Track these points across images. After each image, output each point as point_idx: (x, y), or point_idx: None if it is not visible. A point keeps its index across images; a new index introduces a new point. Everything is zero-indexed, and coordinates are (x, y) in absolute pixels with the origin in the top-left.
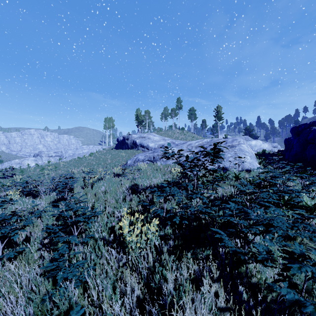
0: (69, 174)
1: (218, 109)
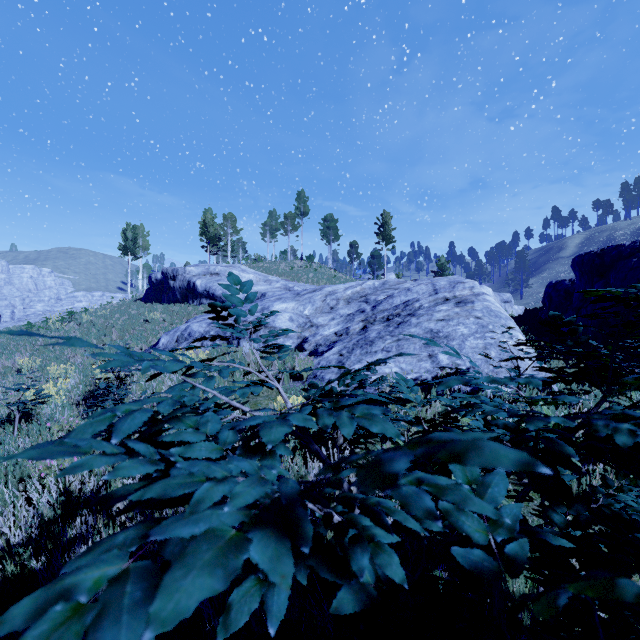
0: None
1: (385, 220)
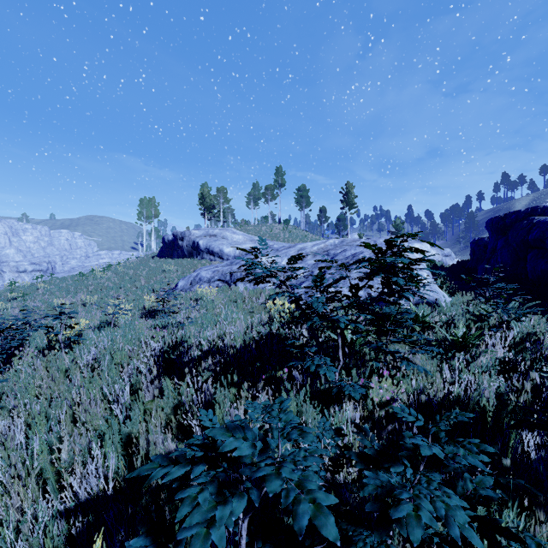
0: (53, 308)
1: (349, 189)
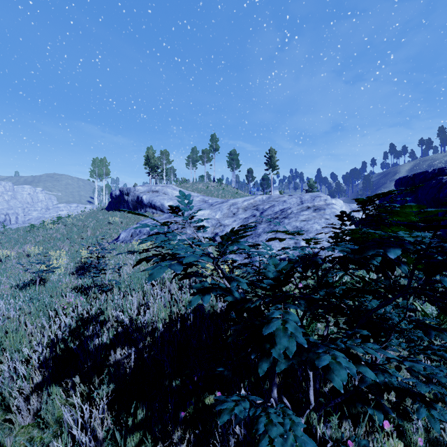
0: None
1: (272, 154)
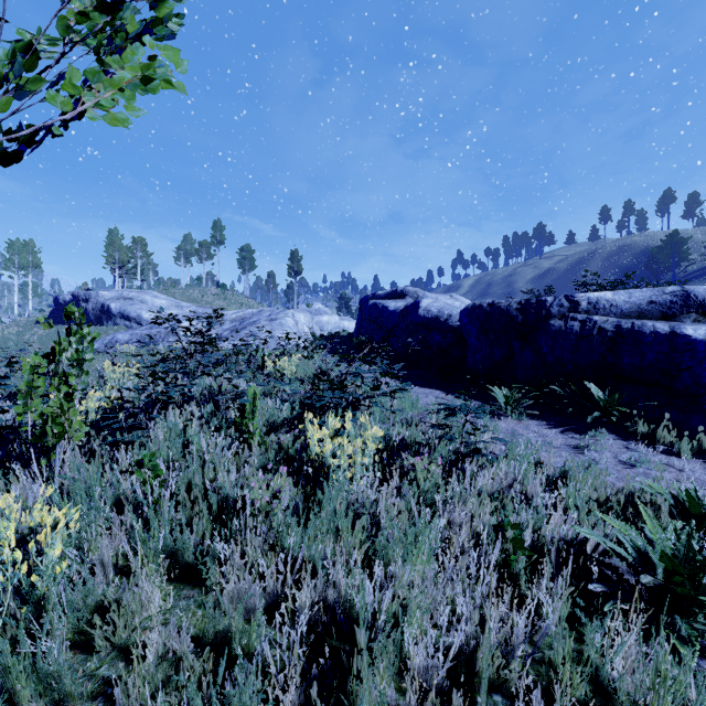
0: None
1: (295, 257)
